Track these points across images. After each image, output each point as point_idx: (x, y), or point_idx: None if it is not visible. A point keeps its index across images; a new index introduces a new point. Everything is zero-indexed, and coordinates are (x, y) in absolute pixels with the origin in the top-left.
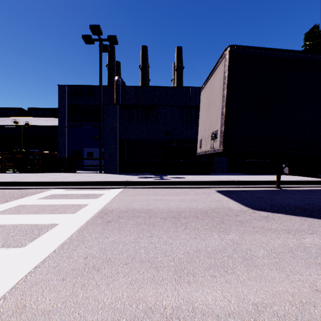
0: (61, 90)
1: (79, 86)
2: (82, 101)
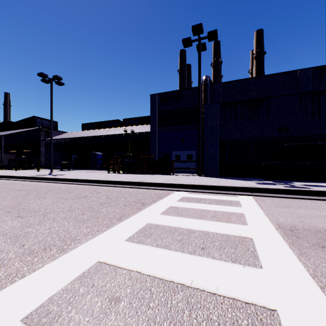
0: (152, 98)
1: (167, 93)
2: (170, 106)
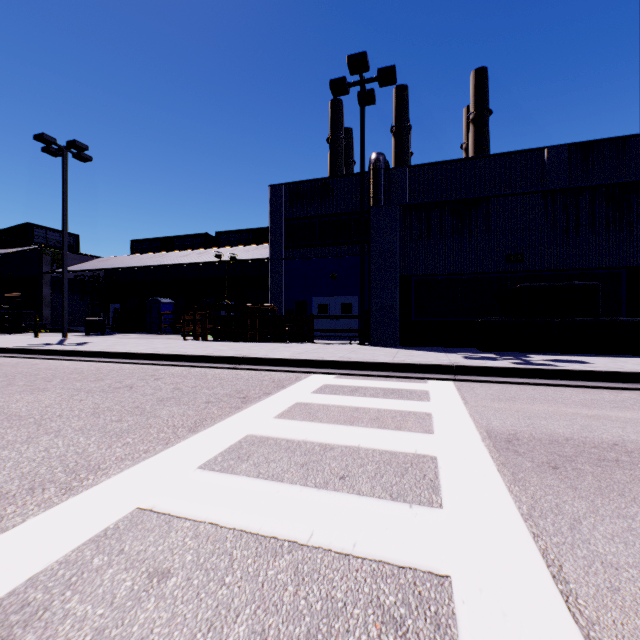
0: (274, 193)
1: (304, 183)
2: (309, 210)
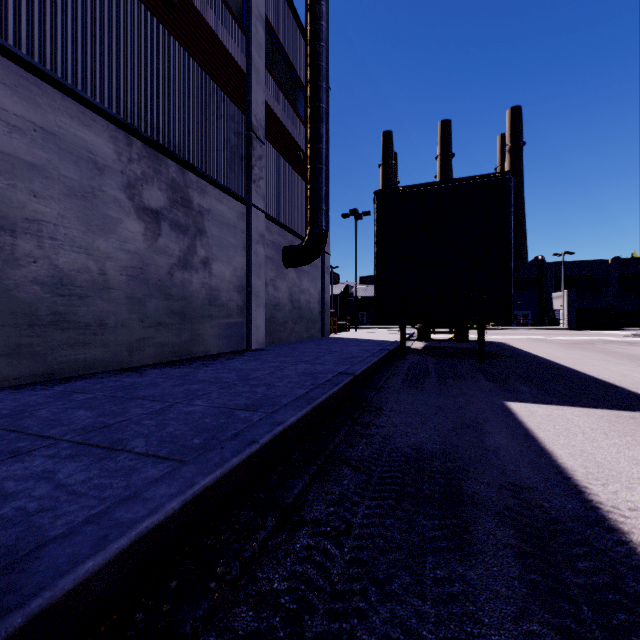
0: None
1: None
2: None
